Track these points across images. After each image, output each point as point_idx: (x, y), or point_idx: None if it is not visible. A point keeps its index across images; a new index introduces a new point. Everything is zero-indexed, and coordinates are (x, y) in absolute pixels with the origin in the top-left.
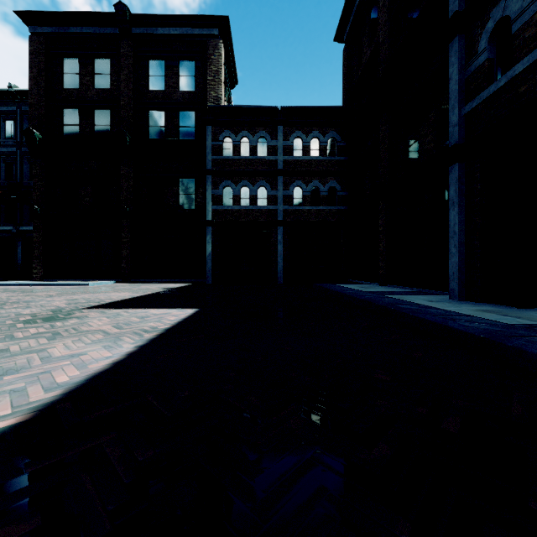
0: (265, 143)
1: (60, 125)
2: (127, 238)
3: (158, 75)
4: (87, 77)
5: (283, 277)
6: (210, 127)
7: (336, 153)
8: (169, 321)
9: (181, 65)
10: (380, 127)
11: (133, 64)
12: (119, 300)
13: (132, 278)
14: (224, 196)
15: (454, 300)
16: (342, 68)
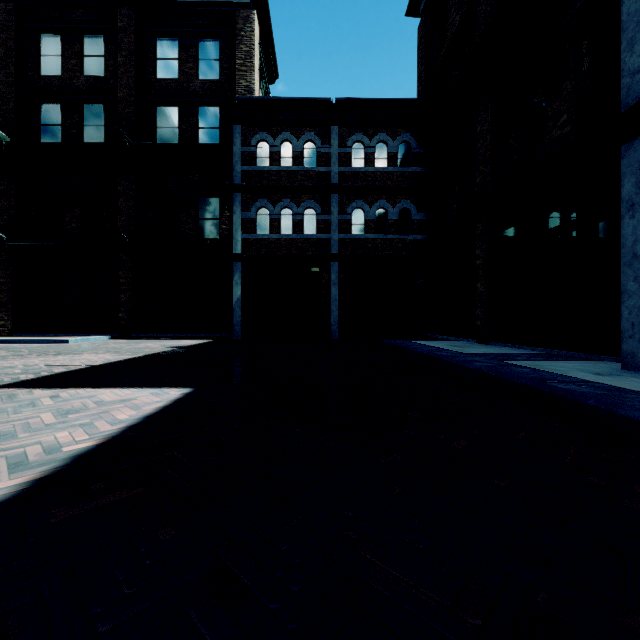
0: (314, 150)
1: (36, 125)
2: (126, 278)
3: (169, 59)
4: (73, 60)
5: (338, 331)
6: (238, 127)
7: (409, 163)
8: (109, 425)
9: (201, 45)
10: (477, 118)
11: (136, 42)
12: (77, 369)
13: (134, 333)
14: (258, 221)
15: (636, 372)
16: (418, 50)
